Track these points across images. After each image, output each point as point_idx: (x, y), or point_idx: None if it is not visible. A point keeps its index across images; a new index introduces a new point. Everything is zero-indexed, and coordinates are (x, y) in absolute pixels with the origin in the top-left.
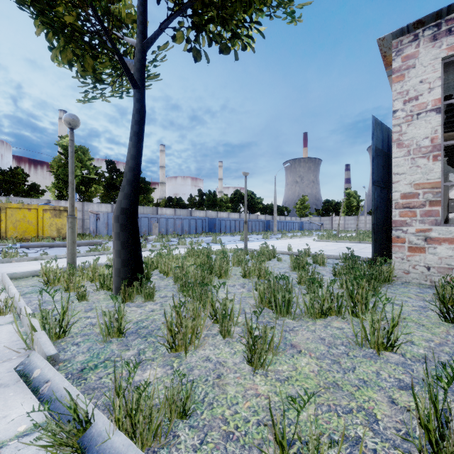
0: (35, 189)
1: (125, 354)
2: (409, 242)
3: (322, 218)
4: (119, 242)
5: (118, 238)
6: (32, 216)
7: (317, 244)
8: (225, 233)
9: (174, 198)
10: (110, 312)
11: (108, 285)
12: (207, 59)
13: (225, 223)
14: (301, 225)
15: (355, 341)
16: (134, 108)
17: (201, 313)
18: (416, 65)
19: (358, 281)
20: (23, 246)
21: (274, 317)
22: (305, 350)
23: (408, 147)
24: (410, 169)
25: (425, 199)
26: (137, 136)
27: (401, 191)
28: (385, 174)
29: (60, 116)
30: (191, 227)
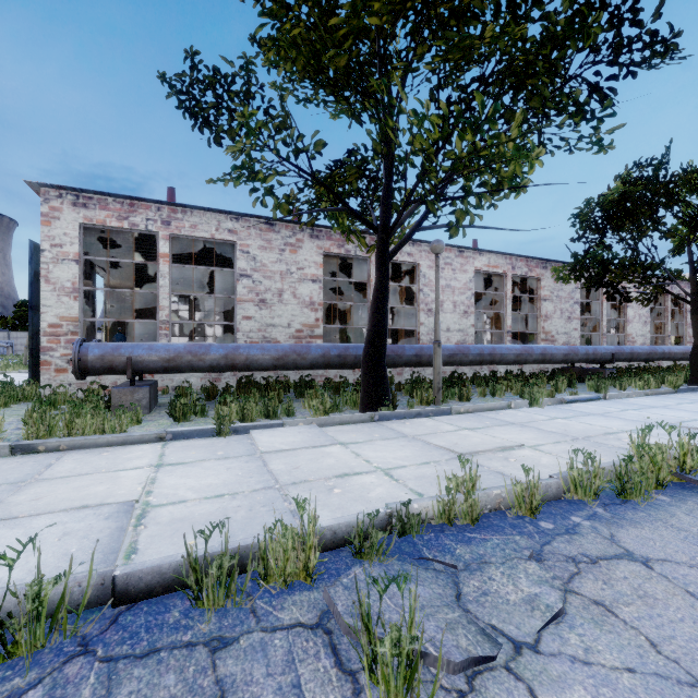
0: None
1: None
2: (56, 365)
3: (13, 334)
4: None
5: None
6: None
7: None
8: None
9: None
10: None
11: None
12: None
13: None
14: None
15: None
16: None
17: None
18: (61, 219)
19: None
20: None
21: None
22: None
23: (55, 285)
24: (57, 304)
25: (68, 330)
26: None
27: (49, 321)
28: None
29: None
30: None
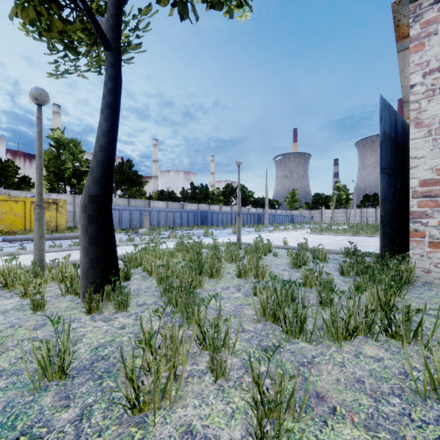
0: (27, 182)
1: (59, 418)
2: (430, 237)
3: (312, 211)
4: (87, 237)
5: (86, 232)
6: (20, 208)
7: (311, 237)
8: (217, 226)
9: (166, 192)
10: (48, 342)
11: (75, 289)
12: (195, 15)
13: (217, 216)
14: (292, 218)
15: (410, 386)
16: (106, 74)
17: (183, 339)
18: (438, 31)
19: (395, 290)
20: (6, 239)
21: (283, 340)
22: (341, 406)
23: (429, 127)
24: (431, 152)
25: None
26: (110, 108)
27: (420, 177)
28: (392, 161)
29: (54, 110)
30: (183, 220)
